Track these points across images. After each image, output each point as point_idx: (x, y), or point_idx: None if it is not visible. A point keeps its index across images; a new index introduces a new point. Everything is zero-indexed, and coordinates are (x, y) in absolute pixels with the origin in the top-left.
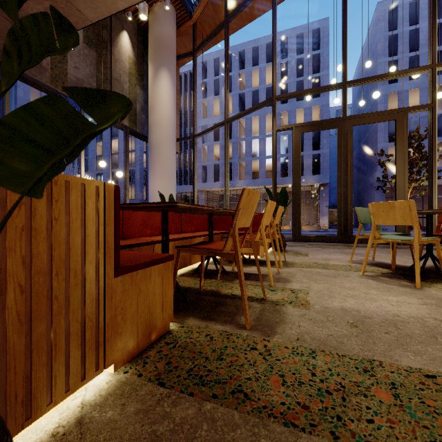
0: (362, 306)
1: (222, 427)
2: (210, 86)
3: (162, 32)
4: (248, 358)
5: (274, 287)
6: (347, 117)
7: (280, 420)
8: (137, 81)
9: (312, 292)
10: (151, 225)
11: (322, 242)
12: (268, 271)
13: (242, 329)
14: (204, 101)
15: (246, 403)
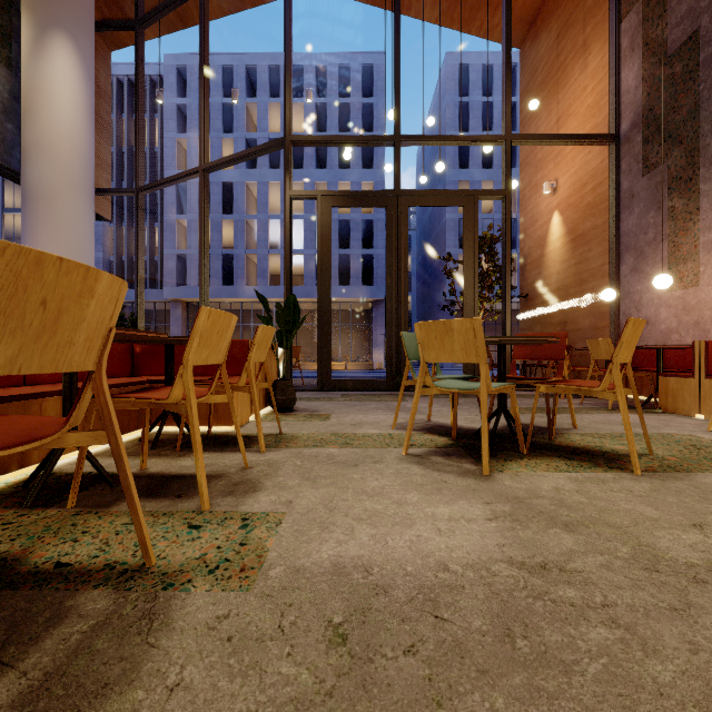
0: (382, 547)
1: None
2: (192, 114)
3: None
4: None
5: (207, 515)
6: (401, 192)
7: None
8: None
9: (290, 518)
10: None
11: (364, 391)
12: (198, 476)
13: None
14: (180, 139)
15: None
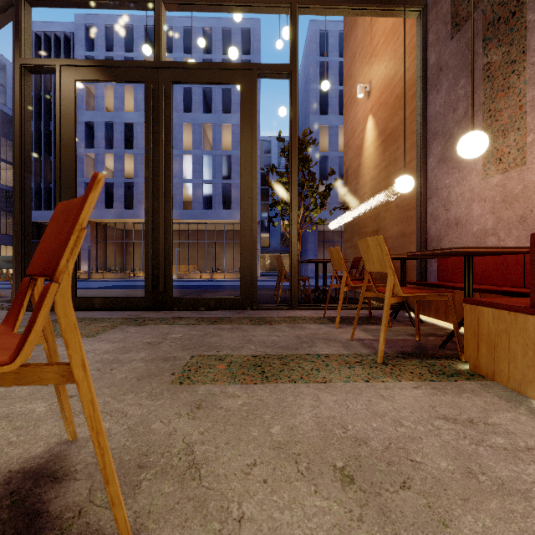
0: None
1: None
2: None
3: None
4: None
5: None
6: (161, 63)
7: None
8: None
9: None
10: None
11: (113, 311)
12: None
13: None
14: (88, 85)
15: None
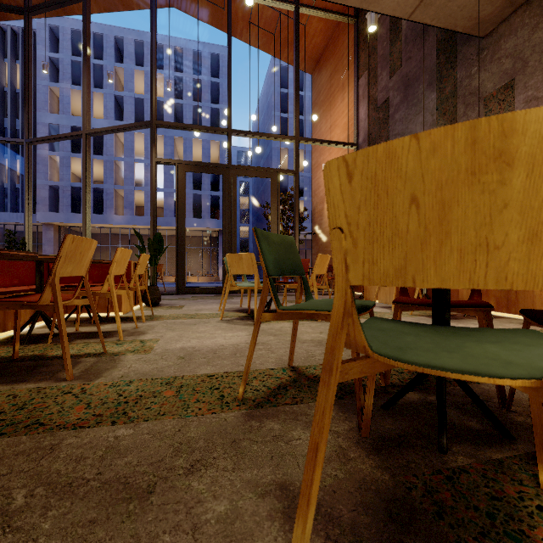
0: (201, 343)
1: (5, 448)
2: (64, 67)
3: None
4: (57, 401)
5: (123, 341)
6: (232, 166)
7: (70, 428)
8: None
9: (163, 339)
10: None
11: (207, 294)
12: (118, 325)
13: (61, 381)
14: (52, 87)
15: (39, 428)
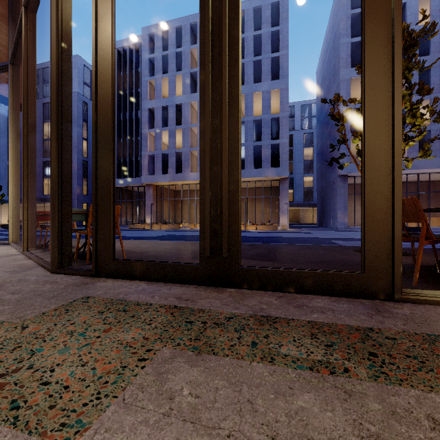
0: None
1: None
2: (157, 62)
3: None
4: None
5: None
6: None
7: None
8: None
9: None
10: None
11: (157, 283)
12: None
13: None
14: (151, 80)
15: None
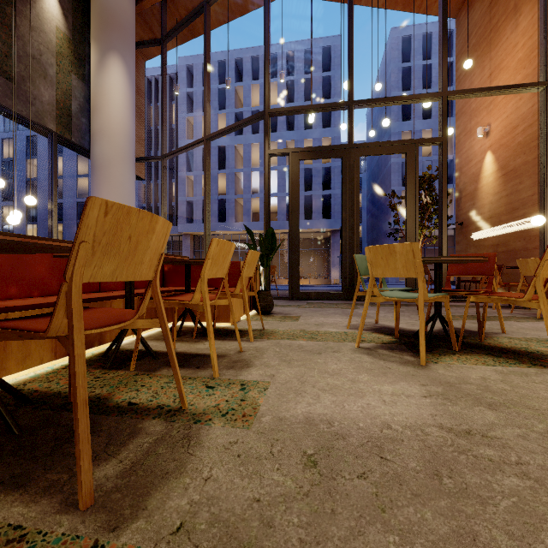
0: (341, 409)
1: None
2: (197, 98)
3: (112, 1)
4: None
5: (217, 380)
6: (353, 145)
7: None
8: (73, 66)
9: (274, 386)
10: (21, 279)
11: (324, 300)
12: (211, 354)
13: (68, 510)
14: (189, 117)
15: None
